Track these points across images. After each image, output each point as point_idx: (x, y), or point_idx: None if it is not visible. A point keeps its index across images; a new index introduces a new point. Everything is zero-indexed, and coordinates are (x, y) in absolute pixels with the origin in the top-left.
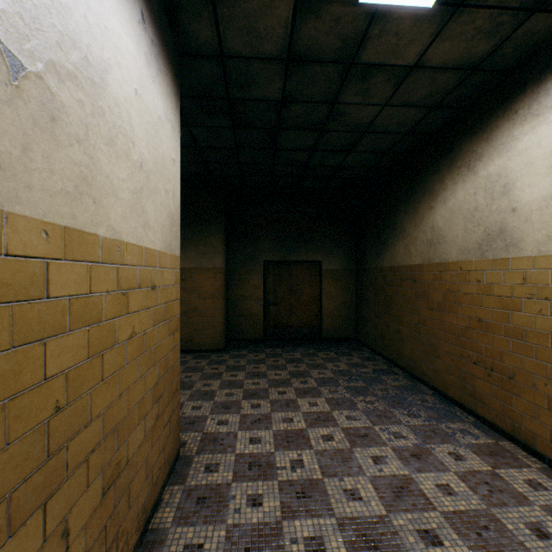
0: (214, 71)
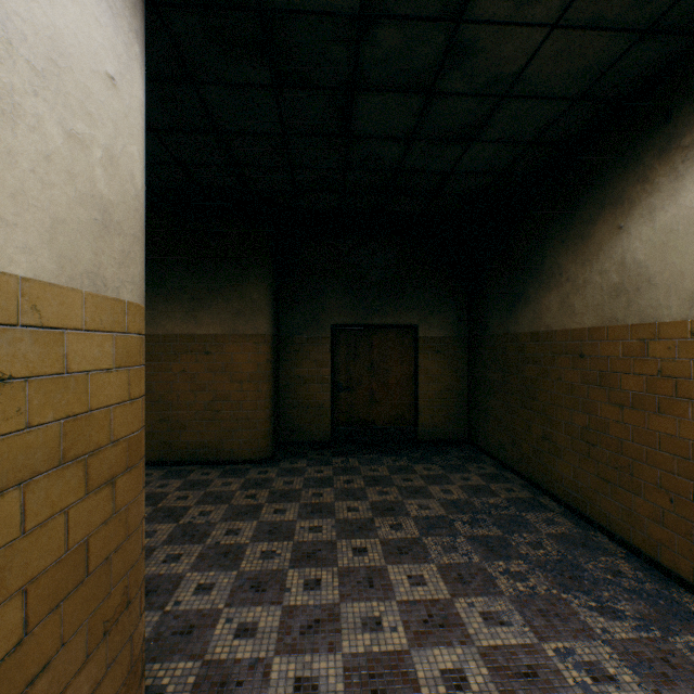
0: None
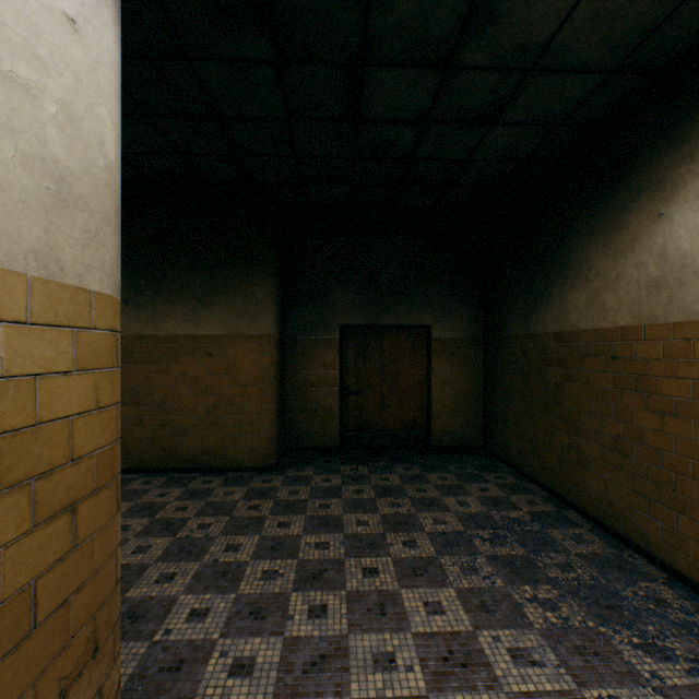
0: None
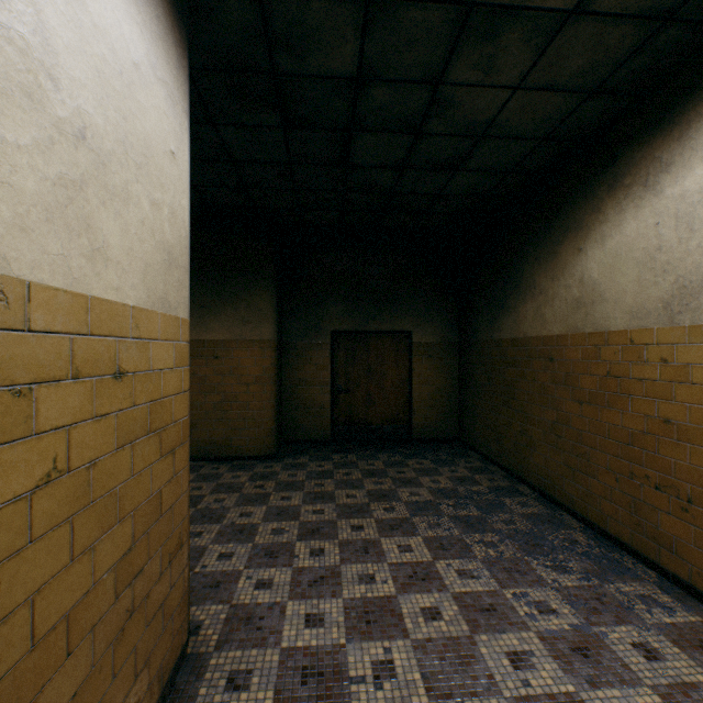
0: (247, 17)
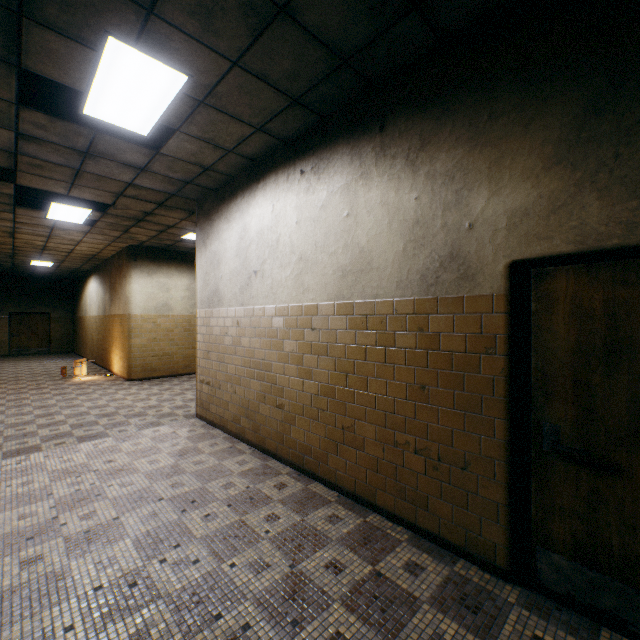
0: None
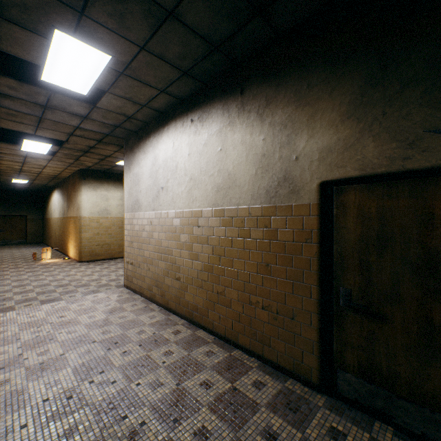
0: None
